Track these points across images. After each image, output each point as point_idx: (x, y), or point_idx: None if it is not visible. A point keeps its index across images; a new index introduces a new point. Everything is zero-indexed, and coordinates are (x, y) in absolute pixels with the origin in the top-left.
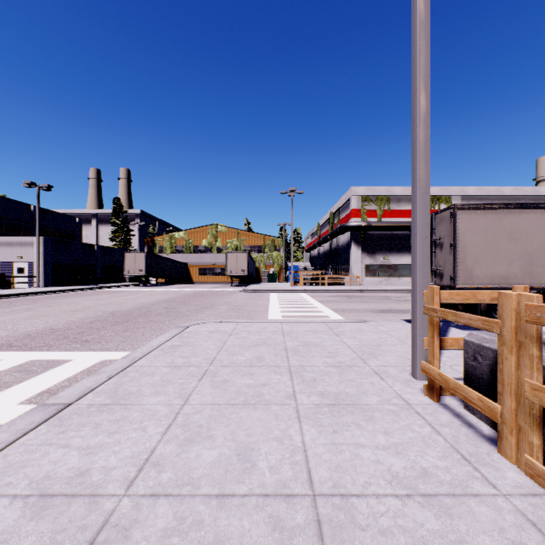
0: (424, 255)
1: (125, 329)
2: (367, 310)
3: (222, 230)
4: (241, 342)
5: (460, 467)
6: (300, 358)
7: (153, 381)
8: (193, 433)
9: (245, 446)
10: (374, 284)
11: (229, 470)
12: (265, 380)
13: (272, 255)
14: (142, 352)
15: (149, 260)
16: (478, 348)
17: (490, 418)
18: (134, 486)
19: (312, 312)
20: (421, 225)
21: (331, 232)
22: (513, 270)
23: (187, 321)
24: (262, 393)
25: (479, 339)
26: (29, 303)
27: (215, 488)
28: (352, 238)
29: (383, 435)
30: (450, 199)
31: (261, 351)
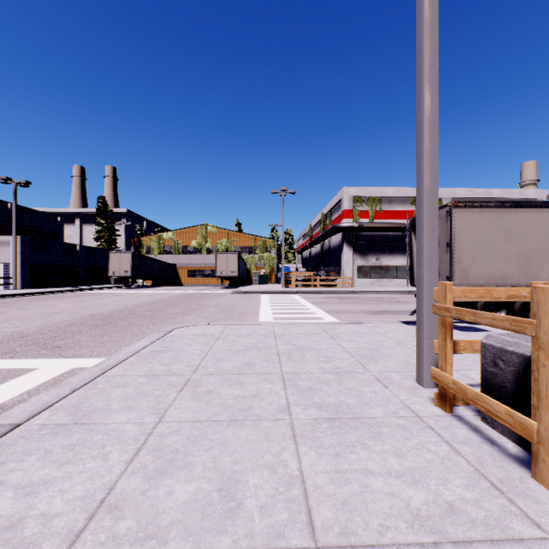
0: (431, 249)
1: (104, 333)
2: (361, 311)
3: (212, 230)
4: (229, 347)
5: (492, 500)
6: (293, 364)
7: (125, 394)
8: (166, 461)
9: (229, 477)
10: (366, 286)
11: (207, 513)
12: (255, 390)
13: (263, 257)
14: (117, 359)
15: (135, 260)
16: (499, 352)
17: (523, 437)
18: (80, 543)
19: (305, 313)
20: (428, 215)
21: (323, 232)
22: (509, 269)
23: (173, 324)
24: (251, 407)
25: (499, 342)
26: (2, 306)
27: (187, 542)
28: (344, 239)
29: (395, 457)
30: (441, 201)
31: (250, 356)
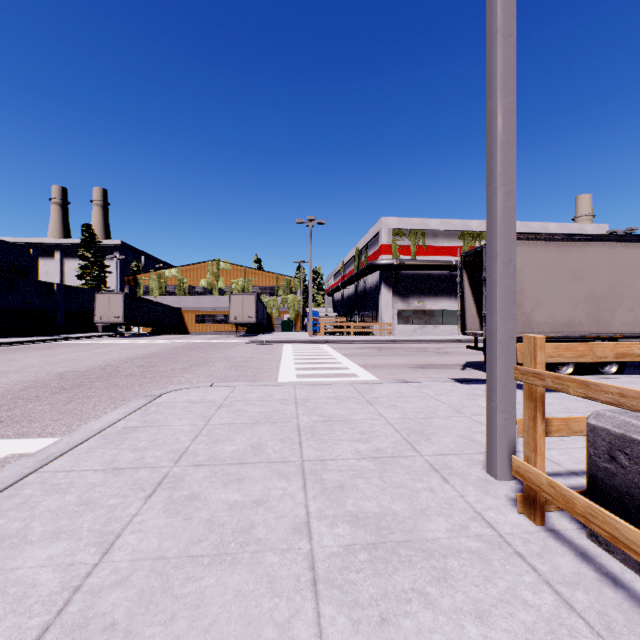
0: (507, 289)
1: (70, 399)
2: (403, 365)
3: (225, 267)
4: (233, 419)
5: None
6: (318, 445)
7: (61, 506)
8: None
9: None
10: (407, 334)
11: None
12: (260, 491)
13: (287, 299)
14: (69, 442)
15: (129, 303)
16: (619, 442)
17: None
18: None
19: (336, 369)
20: (502, 242)
21: (358, 271)
22: (578, 315)
23: (166, 385)
24: (252, 524)
25: (619, 425)
26: None
27: None
28: (382, 279)
29: (475, 623)
30: None
31: (260, 433)
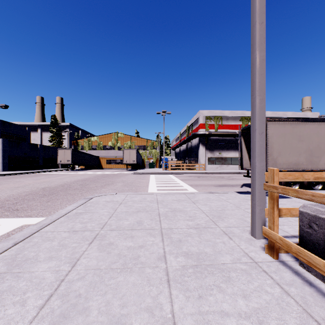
0: (261, 146)
1: (48, 200)
2: (211, 185)
3: (121, 136)
4: (127, 209)
5: None
6: (169, 222)
7: (51, 246)
8: (70, 306)
9: (117, 321)
10: (213, 169)
11: None
12: (142, 242)
13: (151, 152)
14: (51, 219)
15: (74, 154)
16: (313, 218)
17: None
18: None
19: (177, 186)
20: (258, 123)
21: (187, 137)
22: (301, 159)
23: (94, 193)
24: (139, 255)
25: (313, 211)
26: None
27: None
28: (200, 141)
29: (242, 299)
30: None
31: (141, 216)
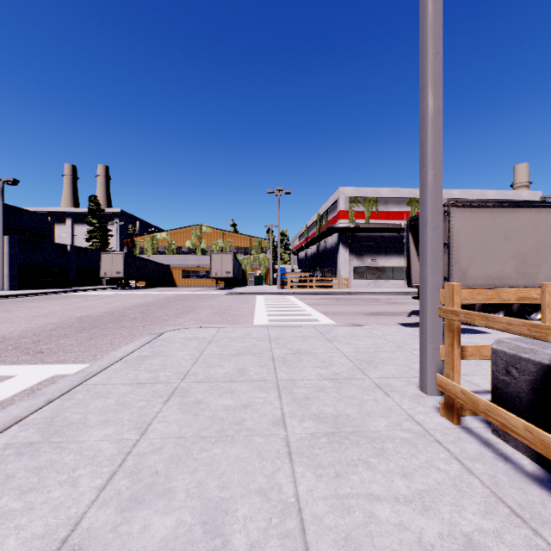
0: (435, 248)
1: (91, 336)
2: (358, 313)
3: (207, 231)
4: (221, 351)
5: (514, 531)
6: (289, 370)
7: (105, 405)
8: (144, 487)
9: (216, 507)
10: (362, 287)
11: None
12: (247, 399)
13: (258, 257)
14: (100, 365)
15: (128, 261)
16: (512, 360)
17: (545, 456)
18: None
19: (301, 315)
20: (431, 212)
21: (319, 233)
22: (508, 270)
23: (164, 327)
24: (243, 419)
25: (512, 348)
26: None
27: None
28: (340, 240)
29: (402, 479)
30: None
31: (243, 361)
